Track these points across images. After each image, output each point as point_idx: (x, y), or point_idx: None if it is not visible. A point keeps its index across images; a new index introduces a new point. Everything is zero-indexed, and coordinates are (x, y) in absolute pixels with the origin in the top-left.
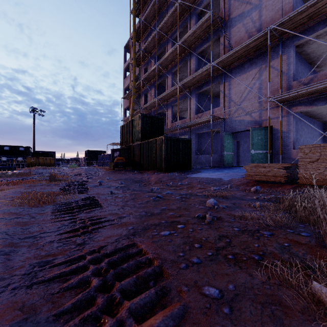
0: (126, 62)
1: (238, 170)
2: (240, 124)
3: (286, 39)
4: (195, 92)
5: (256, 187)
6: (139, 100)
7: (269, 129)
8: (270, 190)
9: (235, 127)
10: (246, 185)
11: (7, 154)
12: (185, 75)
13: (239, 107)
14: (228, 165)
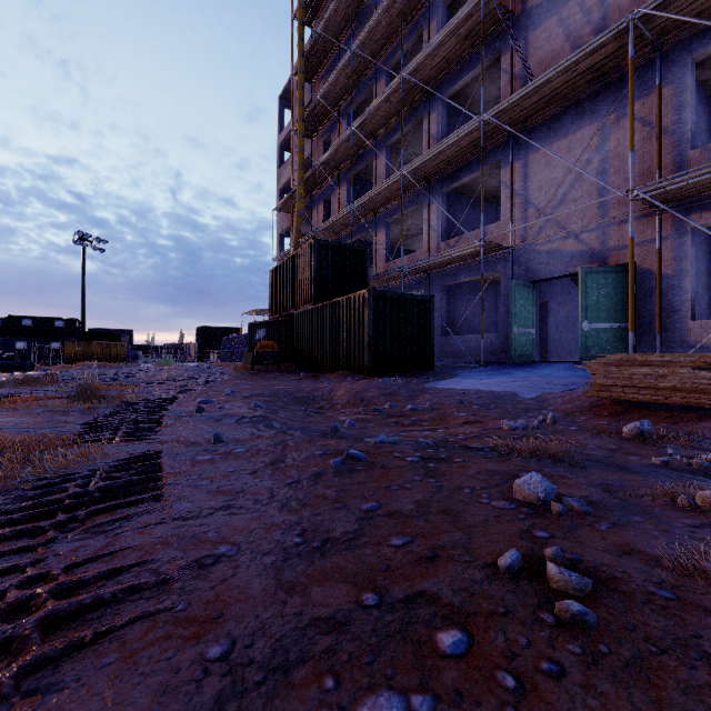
0: (285, 129)
1: (550, 372)
2: (553, 260)
3: (673, 45)
4: (441, 188)
5: (641, 423)
6: (313, 213)
7: (631, 269)
8: (677, 431)
9: (539, 269)
10: (591, 413)
11: (28, 336)
12: (417, 154)
13: (550, 219)
14: (523, 359)
